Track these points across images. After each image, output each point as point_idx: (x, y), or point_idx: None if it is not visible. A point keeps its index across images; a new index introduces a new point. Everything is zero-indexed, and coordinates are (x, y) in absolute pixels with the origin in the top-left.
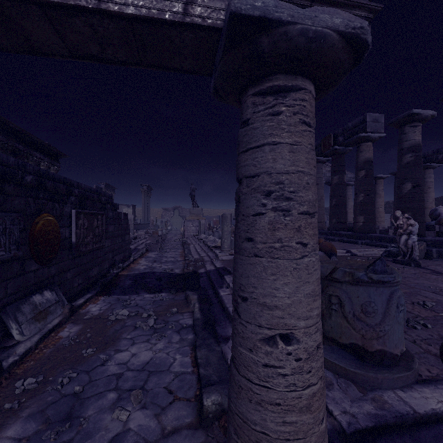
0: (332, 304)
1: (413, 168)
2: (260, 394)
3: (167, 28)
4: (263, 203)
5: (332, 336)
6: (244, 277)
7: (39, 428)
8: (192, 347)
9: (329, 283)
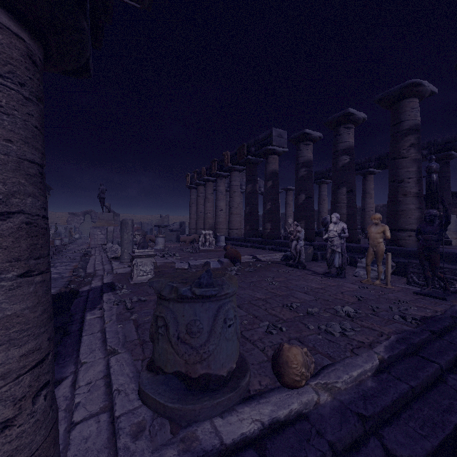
0: (159, 327)
1: (306, 181)
2: None
3: None
4: None
5: (160, 365)
6: None
7: None
8: None
9: (160, 301)
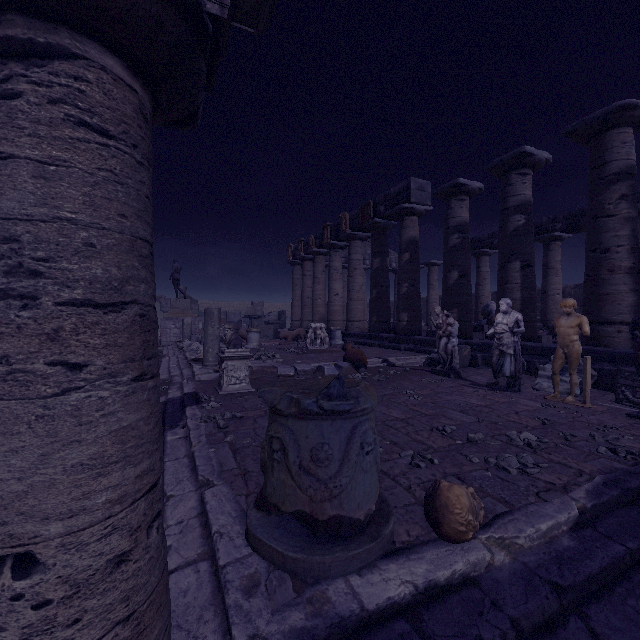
0: (274, 452)
1: (460, 253)
2: None
3: None
4: None
5: (275, 501)
6: None
7: None
8: None
9: (275, 417)
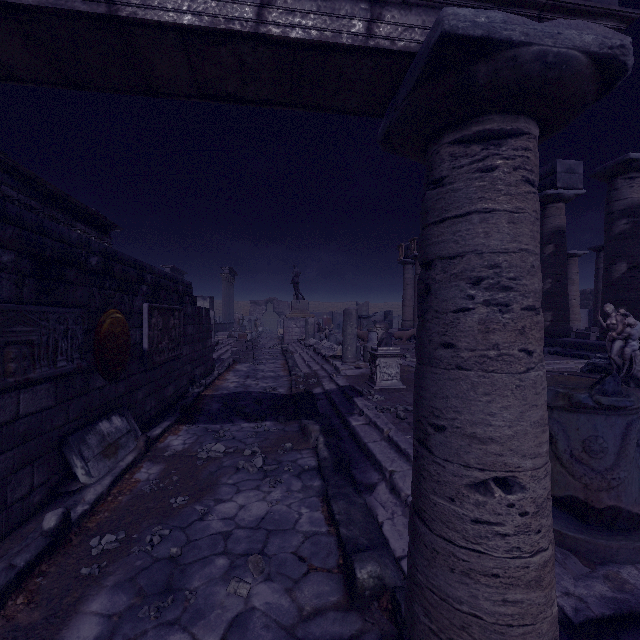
0: None
1: (629, 241)
2: (468, 560)
3: (341, 55)
4: (469, 294)
5: None
6: (440, 398)
7: (131, 602)
8: (321, 497)
9: None
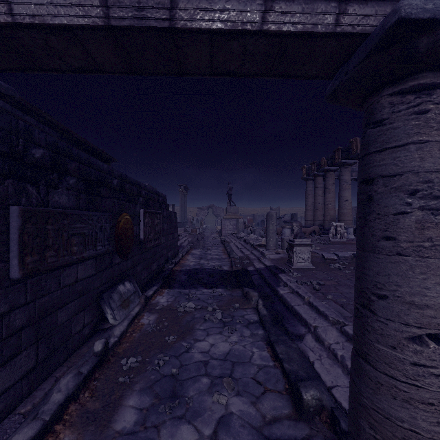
0: None
1: None
2: (408, 392)
3: (314, 40)
4: (407, 202)
5: None
6: (383, 276)
7: (152, 402)
8: (265, 342)
9: None
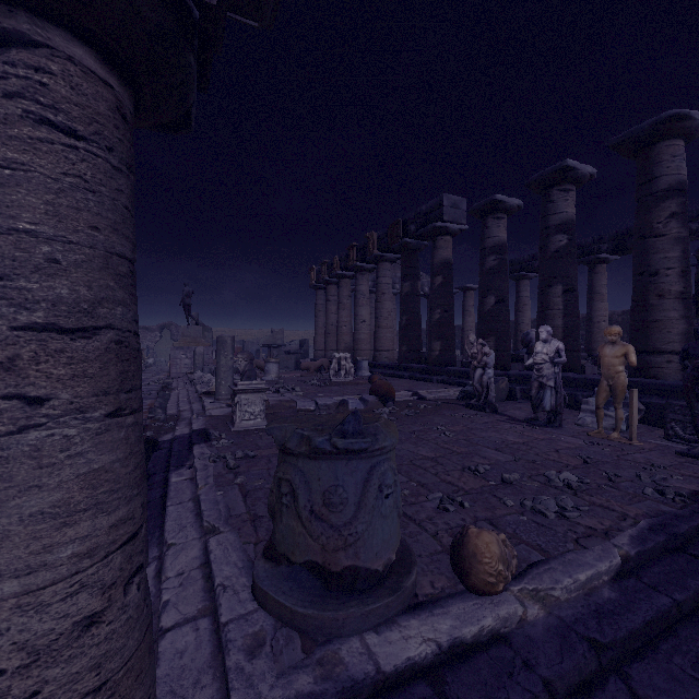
0: (283, 496)
1: (497, 276)
2: None
3: None
4: None
5: (284, 550)
6: None
7: None
8: None
9: (284, 457)
